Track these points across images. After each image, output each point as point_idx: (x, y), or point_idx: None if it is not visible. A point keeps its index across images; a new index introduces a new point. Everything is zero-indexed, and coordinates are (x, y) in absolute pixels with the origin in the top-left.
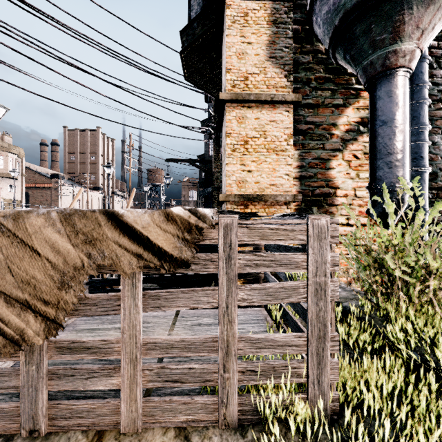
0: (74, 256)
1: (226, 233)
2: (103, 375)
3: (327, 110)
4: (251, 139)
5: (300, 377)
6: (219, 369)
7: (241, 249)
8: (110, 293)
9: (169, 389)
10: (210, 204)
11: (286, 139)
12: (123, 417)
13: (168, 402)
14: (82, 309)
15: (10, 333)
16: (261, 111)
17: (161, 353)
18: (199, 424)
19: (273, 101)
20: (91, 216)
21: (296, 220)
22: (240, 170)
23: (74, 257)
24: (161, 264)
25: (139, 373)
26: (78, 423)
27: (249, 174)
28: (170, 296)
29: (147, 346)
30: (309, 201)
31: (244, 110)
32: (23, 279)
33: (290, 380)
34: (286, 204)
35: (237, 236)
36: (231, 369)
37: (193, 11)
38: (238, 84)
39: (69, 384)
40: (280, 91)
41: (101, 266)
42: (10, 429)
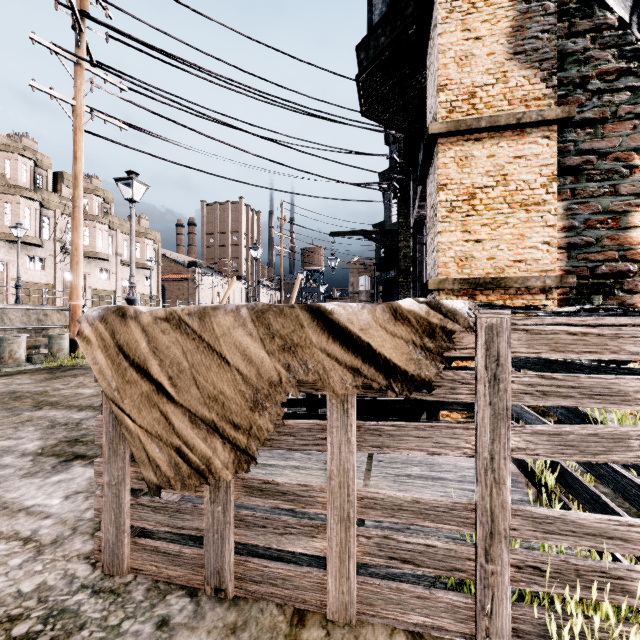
0: (269, 367)
1: (490, 339)
2: (303, 533)
3: (622, 125)
4: (480, 191)
5: (632, 596)
6: (477, 556)
7: (463, 364)
8: (312, 421)
9: (383, 569)
10: (392, 294)
11: (544, 183)
12: (330, 598)
13: (393, 589)
14: (276, 438)
15: (195, 461)
16: (498, 143)
17: (383, 515)
18: (442, 634)
19: (520, 124)
20: (290, 313)
21: (623, 319)
22: (462, 241)
23: (269, 368)
24: (388, 384)
25: (352, 540)
26: (271, 591)
27: (477, 246)
28: (396, 432)
29: (363, 502)
30: (585, 286)
31: (469, 145)
32: (210, 394)
33: (610, 597)
34: (545, 292)
35: (508, 345)
36: (499, 559)
37: (375, 13)
38: (458, 106)
39: (260, 537)
40: (532, 106)
41: (300, 383)
42: (193, 581)
